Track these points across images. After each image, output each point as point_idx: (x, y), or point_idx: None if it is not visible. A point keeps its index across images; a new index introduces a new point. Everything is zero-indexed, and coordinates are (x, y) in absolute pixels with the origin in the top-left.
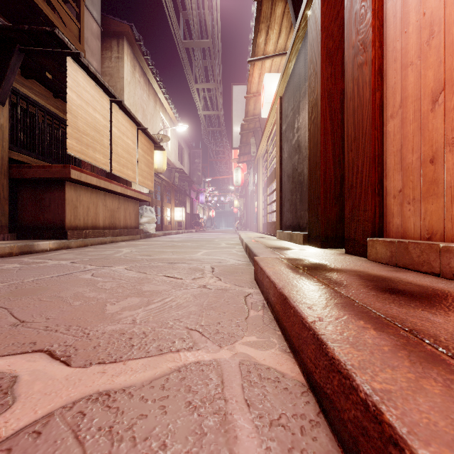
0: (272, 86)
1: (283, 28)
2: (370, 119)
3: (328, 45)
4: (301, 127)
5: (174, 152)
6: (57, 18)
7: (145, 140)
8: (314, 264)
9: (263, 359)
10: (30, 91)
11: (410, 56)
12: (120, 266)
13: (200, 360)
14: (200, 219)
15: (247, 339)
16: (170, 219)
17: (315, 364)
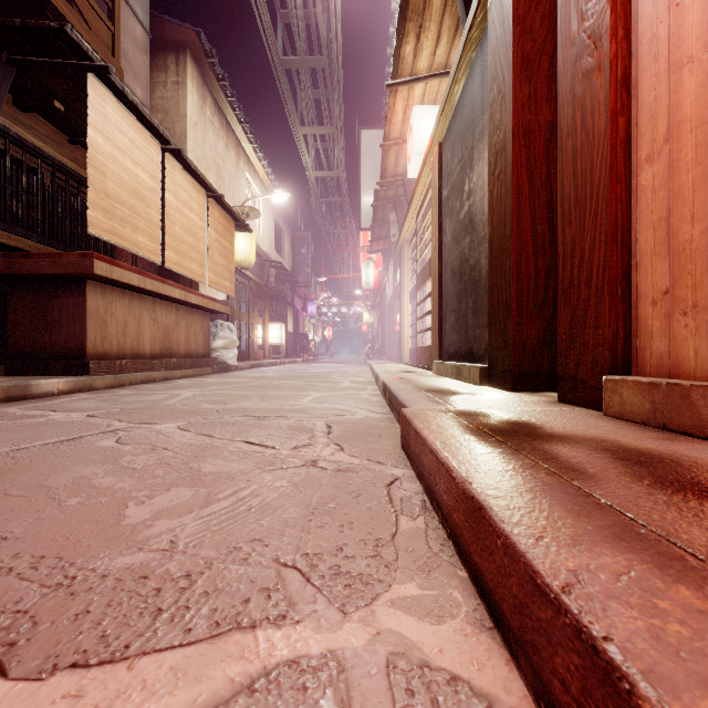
0: (424, 127)
1: (444, 29)
2: (608, 166)
3: (525, 48)
4: (475, 189)
5: (269, 236)
6: (75, 14)
7: (219, 214)
8: (512, 424)
9: (438, 650)
10: (30, 131)
11: (687, 46)
12: (170, 422)
13: (300, 653)
14: (309, 342)
15: (400, 591)
16: (262, 342)
17: (583, 707)
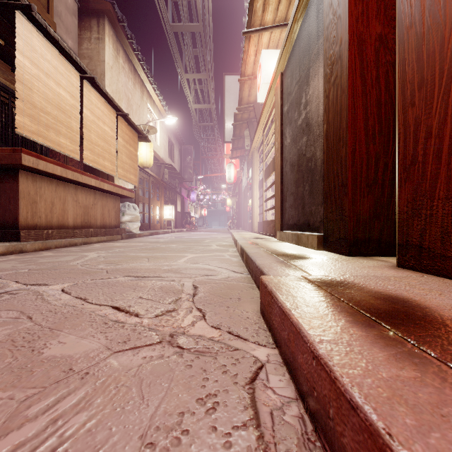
0: (270, 65)
1: None
2: None
3: None
4: (311, 100)
5: (164, 148)
6: None
7: (126, 128)
8: (387, 300)
9: None
10: None
11: None
12: (58, 284)
13: None
14: (191, 218)
15: None
16: (159, 218)
17: None
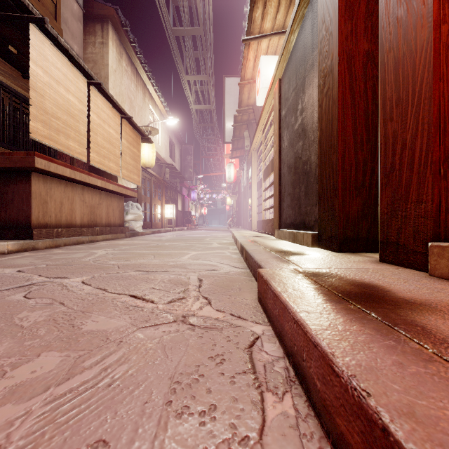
0: (268, 70)
1: None
2: (431, 67)
3: None
4: (306, 107)
5: (165, 148)
6: None
7: (130, 130)
8: (359, 286)
9: None
10: None
11: None
12: (77, 277)
13: None
14: (192, 217)
15: None
16: (160, 216)
17: None
